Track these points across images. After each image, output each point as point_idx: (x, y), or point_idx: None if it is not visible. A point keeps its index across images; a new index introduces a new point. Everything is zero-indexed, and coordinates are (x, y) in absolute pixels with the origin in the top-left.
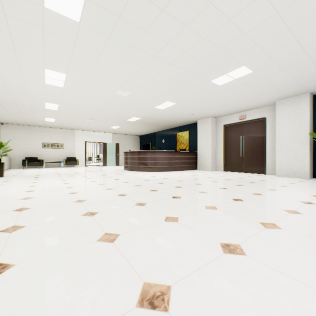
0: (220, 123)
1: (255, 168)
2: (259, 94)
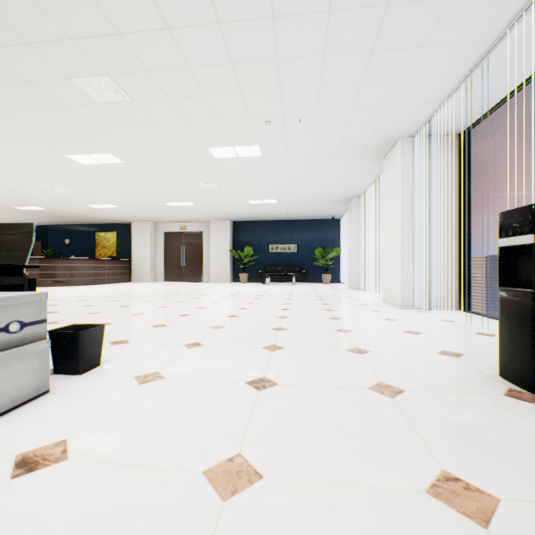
0: (161, 229)
1: (195, 277)
2: (199, 215)
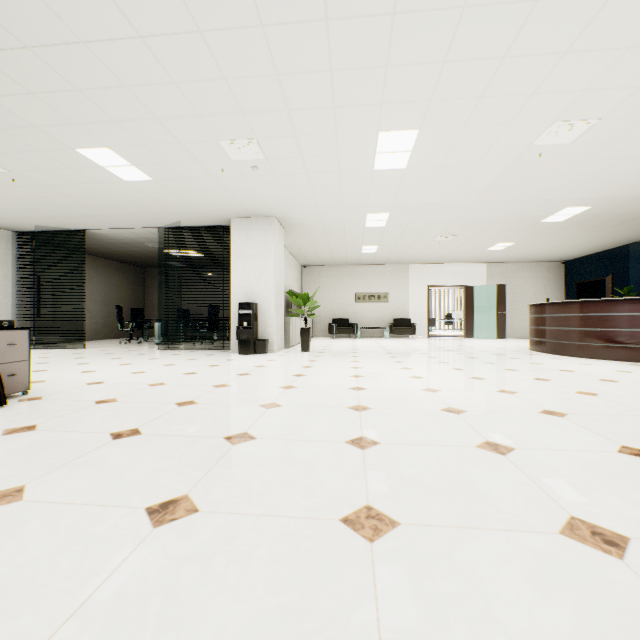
0: None
1: None
2: None
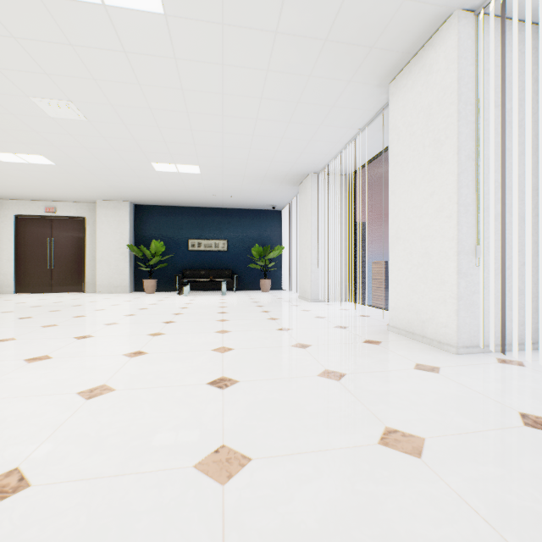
0: (9, 210)
1: (72, 285)
2: (73, 188)
